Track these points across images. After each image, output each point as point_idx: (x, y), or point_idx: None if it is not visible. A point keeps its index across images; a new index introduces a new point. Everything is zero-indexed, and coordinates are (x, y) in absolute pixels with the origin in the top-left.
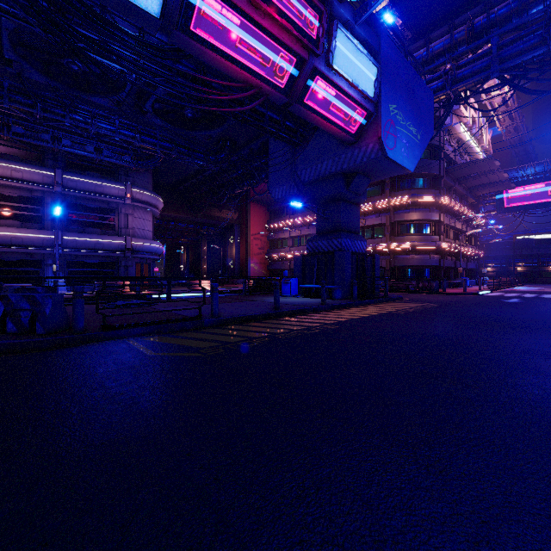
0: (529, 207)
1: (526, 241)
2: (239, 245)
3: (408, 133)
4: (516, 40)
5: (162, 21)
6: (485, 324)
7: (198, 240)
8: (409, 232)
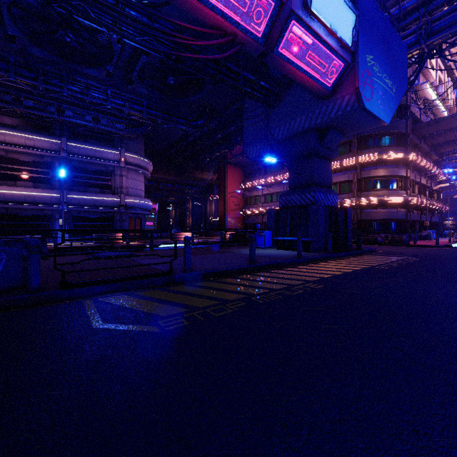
0: None
1: None
2: (218, 202)
3: (384, 85)
4: None
5: None
6: None
7: (184, 199)
8: (375, 188)
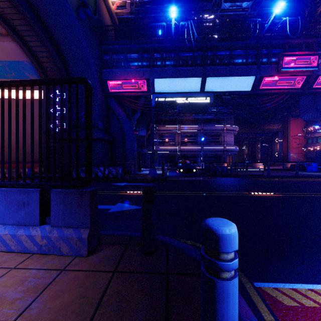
0: None
1: None
2: (282, 143)
3: None
4: None
5: (251, 91)
6: None
7: (254, 141)
8: None
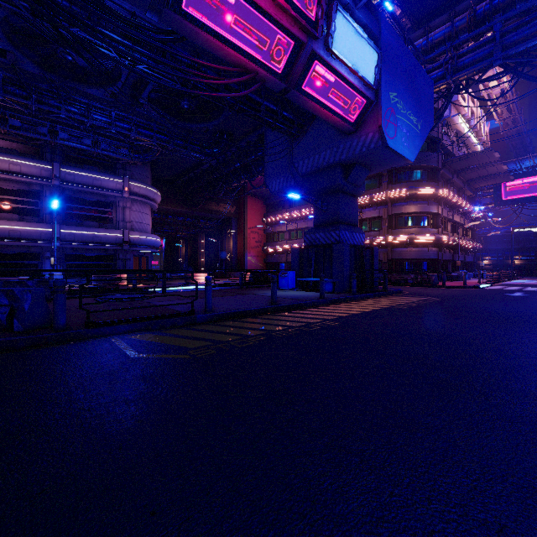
0: (527, 199)
1: (523, 234)
2: (237, 239)
3: (408, 123)
4: (520, 27)
5: None
6: (497, 320)
7: (196, 234)
8: (407, 225)
